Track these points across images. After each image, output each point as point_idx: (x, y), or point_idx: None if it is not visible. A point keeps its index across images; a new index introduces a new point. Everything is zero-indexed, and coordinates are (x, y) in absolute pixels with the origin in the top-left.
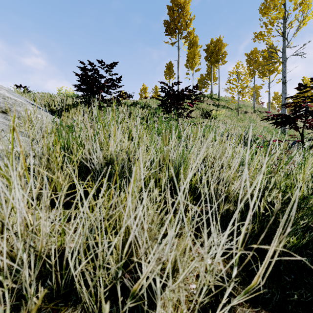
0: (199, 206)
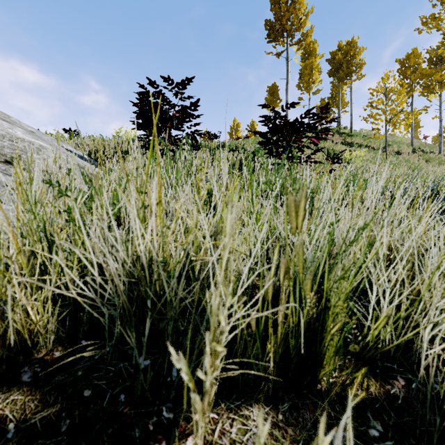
0: (377, 379)
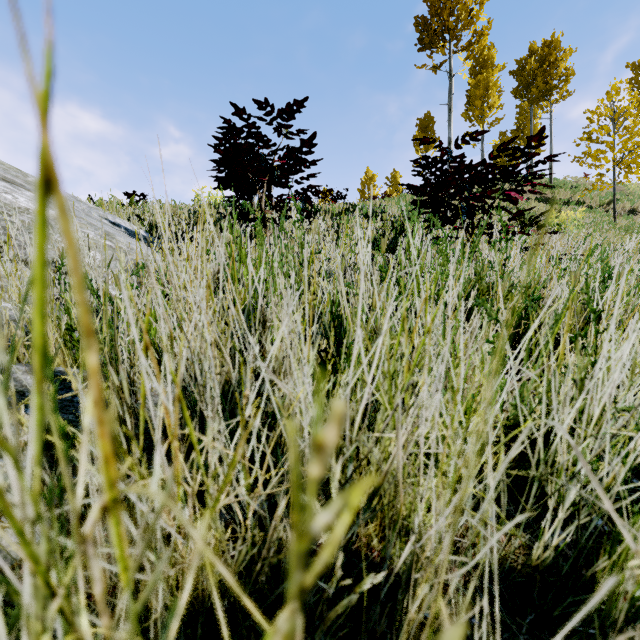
0: None
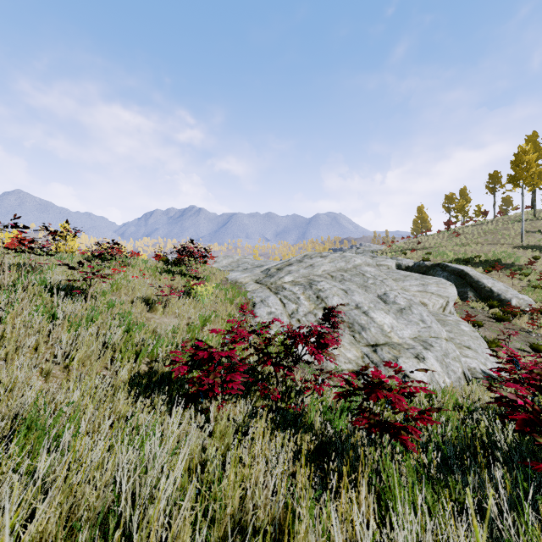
0: None
